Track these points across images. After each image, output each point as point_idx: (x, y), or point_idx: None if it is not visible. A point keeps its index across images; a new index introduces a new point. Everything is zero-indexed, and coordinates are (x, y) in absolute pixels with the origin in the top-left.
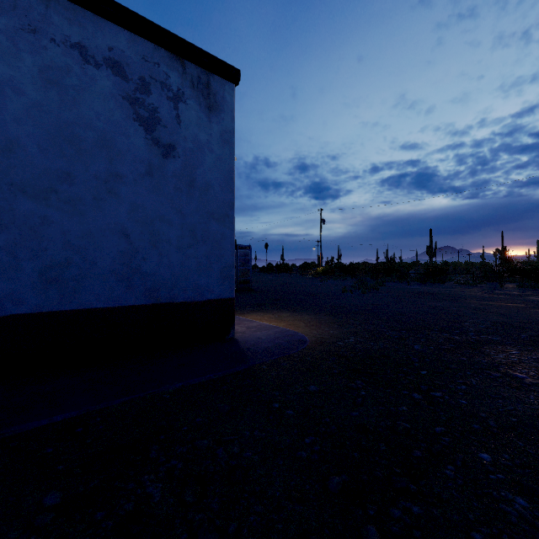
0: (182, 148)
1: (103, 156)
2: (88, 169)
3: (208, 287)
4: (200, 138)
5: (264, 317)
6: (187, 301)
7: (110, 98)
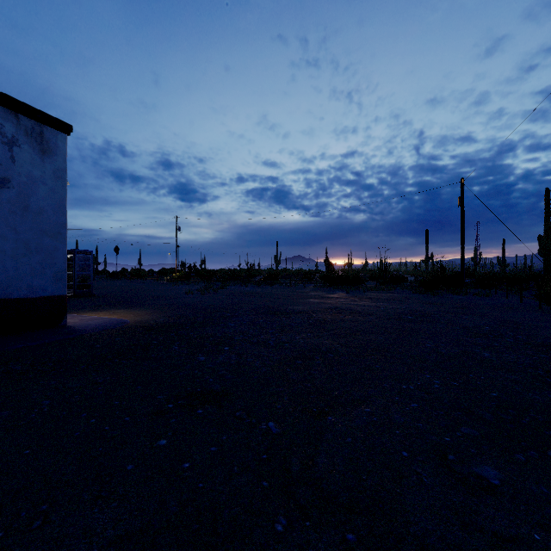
0: (16, 181)
1: None
2: None
3: (42, 287)
4: (34, 174)
5: (100, 313)
6: (21, 297)
7: None
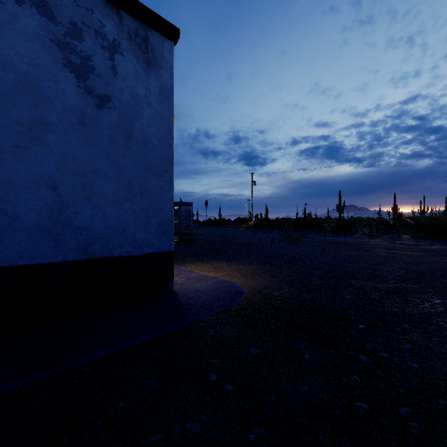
0: (118, 100)
1: (26, 100)
2: (7, 113)
3: (146, 241)
4: (137, 91)
5: (203, 267)
6: (124, 255)
7: (35, 38)
